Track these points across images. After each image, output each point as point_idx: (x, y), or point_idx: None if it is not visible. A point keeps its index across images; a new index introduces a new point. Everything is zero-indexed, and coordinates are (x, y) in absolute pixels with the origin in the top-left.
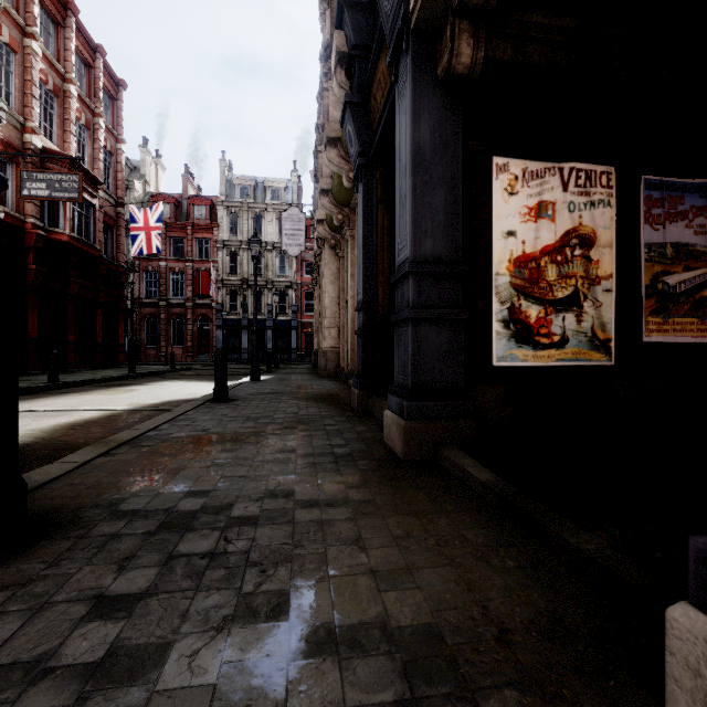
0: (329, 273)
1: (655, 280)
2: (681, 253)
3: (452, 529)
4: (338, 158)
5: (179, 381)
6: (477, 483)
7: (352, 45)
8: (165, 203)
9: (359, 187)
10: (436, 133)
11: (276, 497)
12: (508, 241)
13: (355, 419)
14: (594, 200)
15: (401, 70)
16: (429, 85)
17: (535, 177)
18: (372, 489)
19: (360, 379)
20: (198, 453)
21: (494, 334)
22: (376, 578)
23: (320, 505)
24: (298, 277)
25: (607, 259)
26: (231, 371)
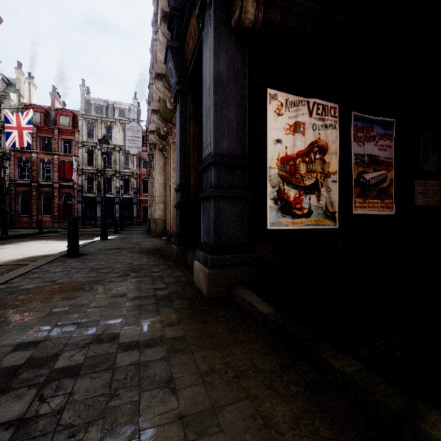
0: (158, 167)
1: (359, 176)
2: (372, 161)
3: (246, 359)
4: (163, 88)
5: (43, 241)
6: (261, 315)
7: (172, 7)
8: (36, 112)
9: (177, 106)
10: (231, 66)
11: (102, 342)
12: (277, 146)
13: (174, 266)
14: (327, 124)
15: (206, 19)
16: (225, 31)
17: (293, 105)
18: (184, 326)
19: (178, 238)
20: (40, 303)
21: (268, 207)
22: (184, 425)
23: (140, 346)
24: (138, 170)
25: (334, 161)
26: (87, 233)
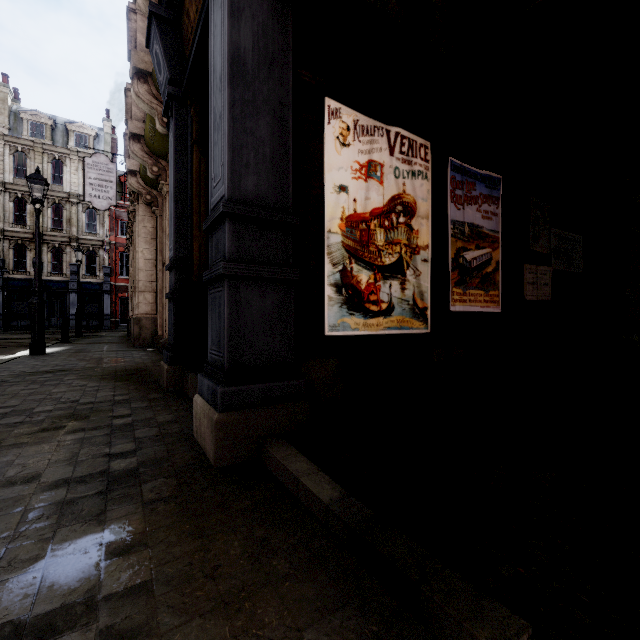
0: (144, 231)
1: (458, 254)
2: (474, 233)
3: (288, 634)
4: (149, 96)
5: None
6: (318, 504)
7: None
8: None
9: (170, 123)
10: (261, 42)
11: None
12: (340, 196)
13: (160, 403)
14: (415, 170)
15: None
16: None
17: (365, 132)
18: (155, 551)
19: (171, 352)
20: None
21: (326, 299)
22: None
23: (23, 639)
24: (112, 237)
25: (424, 229)
26: (9, 342)
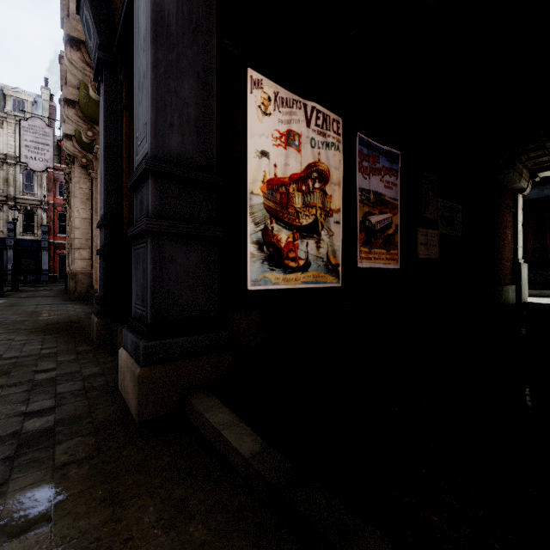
0: (80, 192)
1: (365, 218)
2: (378, 200)
3: None
4: (82, 63)
5: None
6: (238, 458)
7: None
8: None
9: (101, 87)
10: (185, 7)
11: None
12: (262, 161)
13: (88, 355)
14: (329, 142)
15: None
16: None
17: (285, 104)
18: (58, 527)
19: (101, 305)
20: None
21: (249, 256)
22: None
23: None
24: (50, 197)
25: (337, 195)
26: None
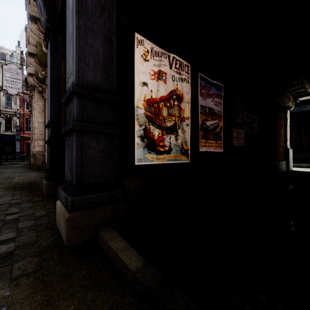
0: (38, 107)
1: (203, 122)
2: (210, 112)
3: None
4: (38, 31)
5: None
6: (128, 271)
7: None
8: None
9: (48, 44)
10: None
11: None
12: (143, 88)
13: (39, 203)
14: (183, 78)
15: None
16: None
17: (157, 55)
18: None
19: (48, 173)
20: None
21: (135, 144)
22: None
23: None
24: (21, 110)
25: (187, 109)
26: None
